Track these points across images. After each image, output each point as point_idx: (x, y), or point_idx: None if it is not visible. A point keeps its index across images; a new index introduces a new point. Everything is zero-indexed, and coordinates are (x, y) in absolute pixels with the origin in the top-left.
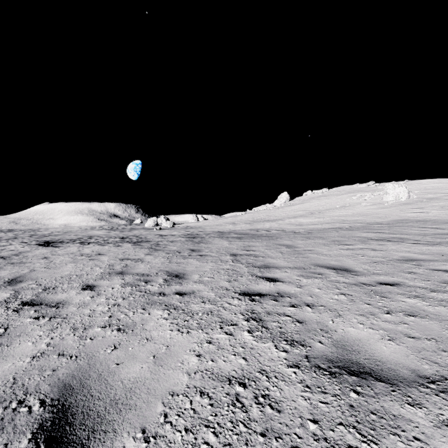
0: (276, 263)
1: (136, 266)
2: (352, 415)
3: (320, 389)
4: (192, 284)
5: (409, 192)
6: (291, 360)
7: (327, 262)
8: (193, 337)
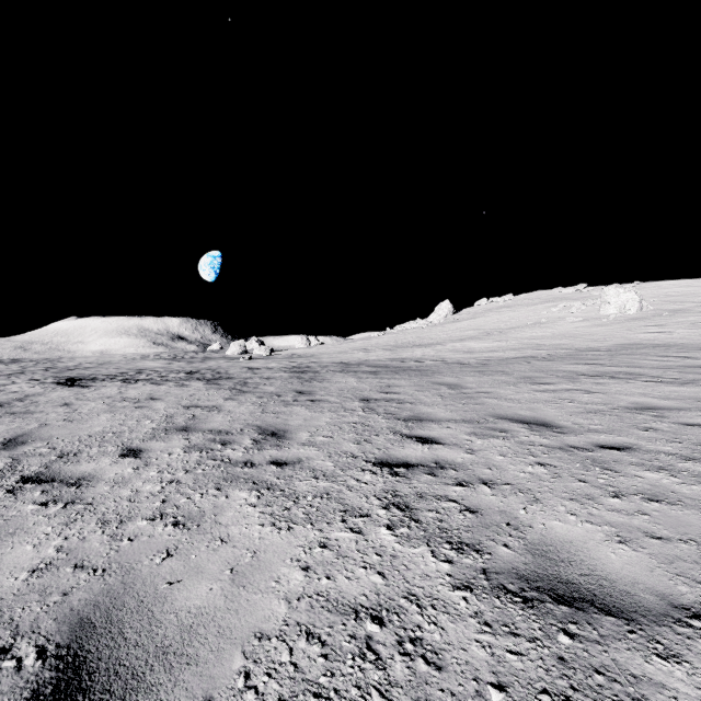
0: (433, 413)
1: (210, 418)
2: (563, 676)
3: (509, 628)
4: (298, 448)
5: (641, 301)
6: (459, 576)
7: (515, 411)
8: (297, 536)
